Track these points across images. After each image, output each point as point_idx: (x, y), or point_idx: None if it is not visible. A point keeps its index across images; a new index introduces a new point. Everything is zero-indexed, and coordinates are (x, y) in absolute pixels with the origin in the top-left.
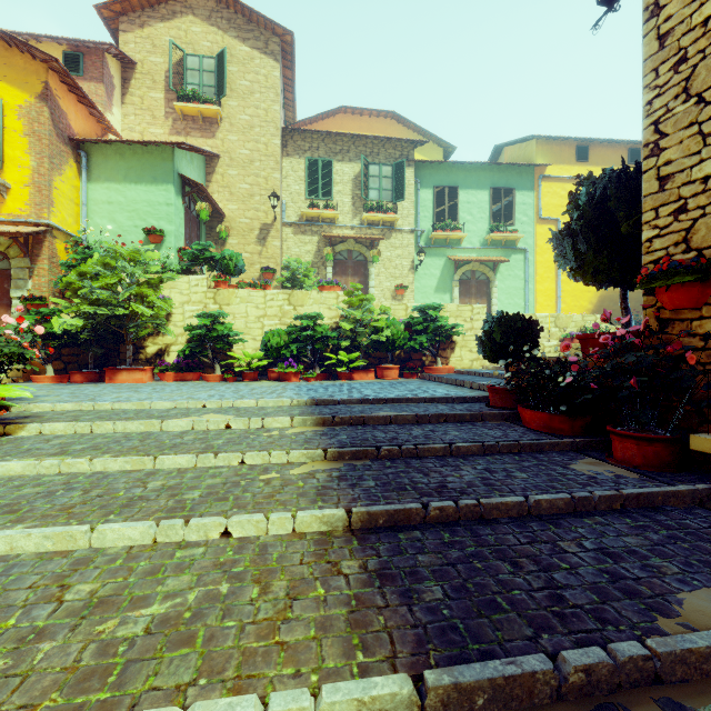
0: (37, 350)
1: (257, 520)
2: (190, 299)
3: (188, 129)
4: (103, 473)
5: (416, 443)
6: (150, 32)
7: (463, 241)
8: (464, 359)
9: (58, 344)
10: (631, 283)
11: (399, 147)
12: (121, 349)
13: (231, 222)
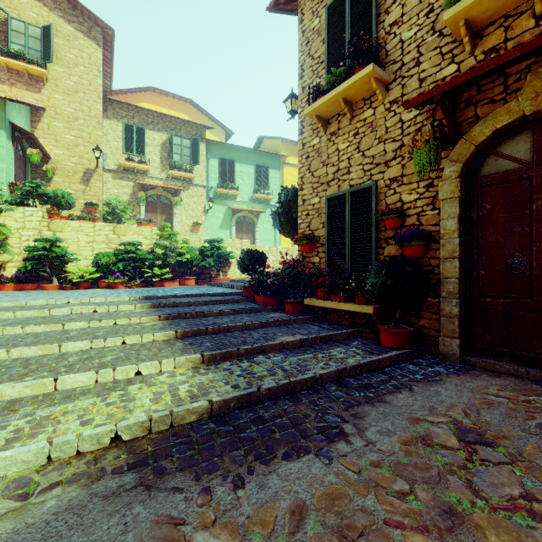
0: None
1: (137, 336)
2: (25, 226)
3: (12, 80)
4: (34, 333)
5: (204, 311)
6: None
7: (238, 196)
8: (237, 273)
9: None
10: None
11: (195, 127)
12: None
13: (57, 164)
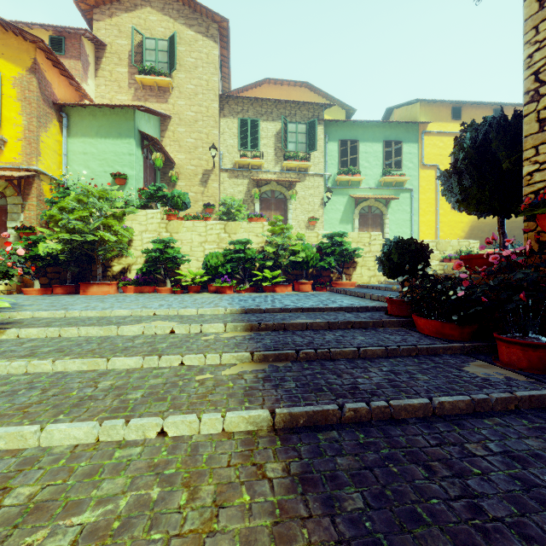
0: (20, 268)
1: (190, 421)
2: (147, 228)
3: (146, 96)
4: (63, 373)
5: (329, 347)
6: (117, 21)
7: (362, 183)
8: (364, 276)
9: (43, 264)
10: (508, 212)
11: (311, 109)
12: (93, 268)
13: (180, 169)
